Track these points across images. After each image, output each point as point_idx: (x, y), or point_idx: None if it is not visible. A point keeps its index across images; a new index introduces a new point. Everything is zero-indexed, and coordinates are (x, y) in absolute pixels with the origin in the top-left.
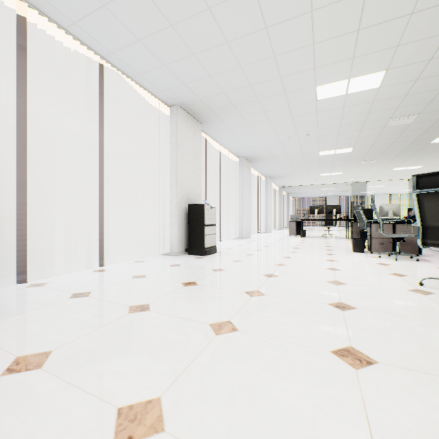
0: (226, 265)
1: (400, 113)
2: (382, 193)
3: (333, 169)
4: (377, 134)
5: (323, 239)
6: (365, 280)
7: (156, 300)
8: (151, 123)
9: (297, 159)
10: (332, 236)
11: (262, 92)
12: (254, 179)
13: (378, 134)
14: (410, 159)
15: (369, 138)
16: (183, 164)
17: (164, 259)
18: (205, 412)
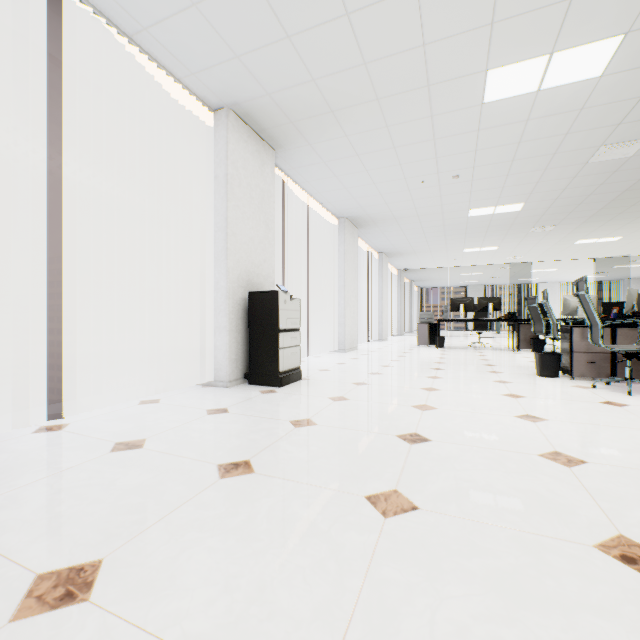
0: (319, 409)
1: (619, 135)
2: (549, 281)
3: (485, 240)
4: (570, 177)
5: (474, 352)
6: (619, 451)
7: (131, 539)
8: (181, 142)
9: (432, 223)
10: (485, 347)
11: (386, 82)
12: (361, 256)
13: (572, 178)
14: (608, 225)
15: (554, 186)
16: (240, 218)
17: (201, 396)
18: None
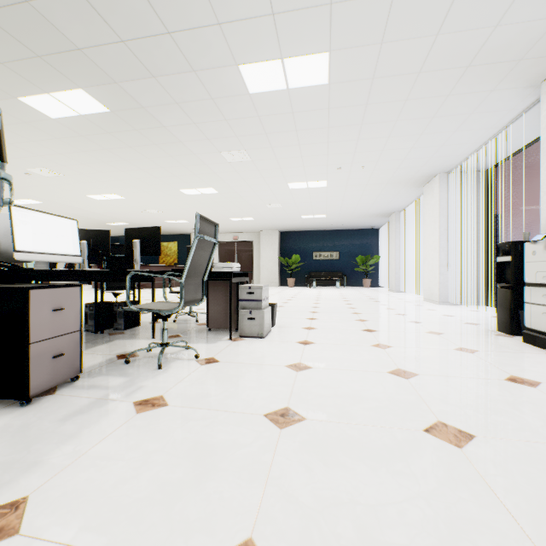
0: None
1: None
2: None
3: None
4: None
5: None
6: None
7: (545, 394)
8: None
9: None
10: None
11: None
12: None
13: None
14: None
15: None
16: None
17: None
18: (362, 348)
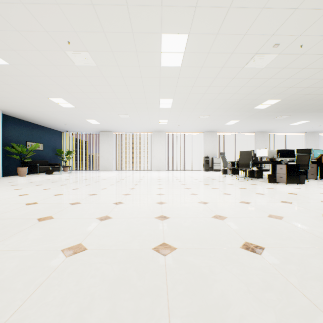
0: None
1: None
2: None
3: None
4: None
5: None
6: None
7: None
8: (250, 136)
9: None
10: None
11: (274, 128)
12: None
13: None
14: None
15: None
16: (258, 147)
17: None
18: None
